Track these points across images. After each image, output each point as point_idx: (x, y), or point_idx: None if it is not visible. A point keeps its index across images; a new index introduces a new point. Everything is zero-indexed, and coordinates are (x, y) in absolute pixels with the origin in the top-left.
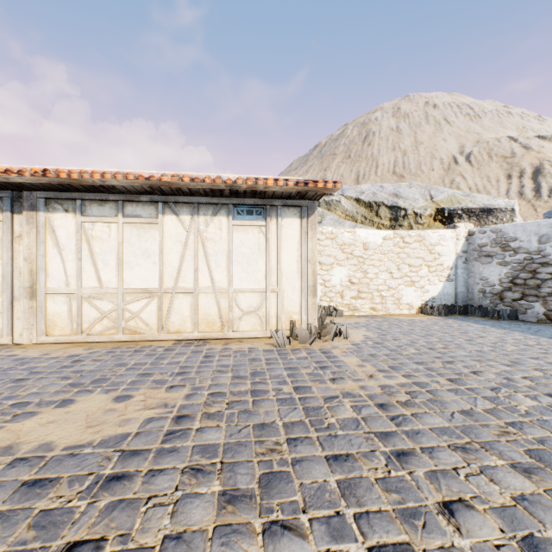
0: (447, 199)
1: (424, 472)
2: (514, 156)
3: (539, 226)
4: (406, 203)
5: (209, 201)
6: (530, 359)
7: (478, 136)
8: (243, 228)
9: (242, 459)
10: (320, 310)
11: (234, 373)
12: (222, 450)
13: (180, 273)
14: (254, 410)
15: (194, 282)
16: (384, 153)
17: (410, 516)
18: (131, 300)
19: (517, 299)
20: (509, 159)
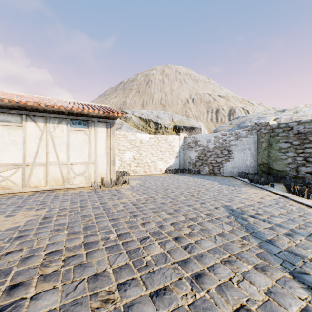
0: (179, 121)
1: (141, 218)
2: (210, 102)
3: (207, 136)
4: (162, 121)
5: (55, 116)
6: (194, 186)
7: (197, 91)
8: (76, 132)
9: (76, 224)
10: (118, 172)
11: (71, 201)
12: (67, 224)
13: (37, 154)
14: (82, 211)
15: (46, 159)
16: (156, 92)
17: (132, 227)
18: (3, 170)
19: (200, 165)
20: (208, 104)
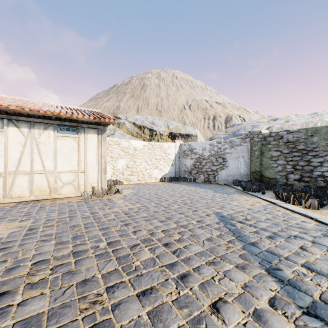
0: (174, 128)
1: (132, 226)
2: (207, 109)
3: (202, 144)
4: (157, 128)
5: (41, 121)
6: (188, 194)
7: (194, 97)
8: (64, 138)
9: (65, 234)
10: (111, 181)
11: (59, 211)
12: (55, 234)
13: (21, 162)
14: (70, 222)
15: (31, 167)
16: (152, 97)
17: (123, 235)
18: None
19: (196, 173)
20: (205, 110)
